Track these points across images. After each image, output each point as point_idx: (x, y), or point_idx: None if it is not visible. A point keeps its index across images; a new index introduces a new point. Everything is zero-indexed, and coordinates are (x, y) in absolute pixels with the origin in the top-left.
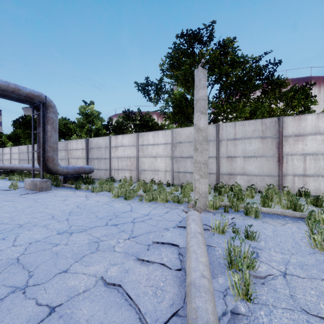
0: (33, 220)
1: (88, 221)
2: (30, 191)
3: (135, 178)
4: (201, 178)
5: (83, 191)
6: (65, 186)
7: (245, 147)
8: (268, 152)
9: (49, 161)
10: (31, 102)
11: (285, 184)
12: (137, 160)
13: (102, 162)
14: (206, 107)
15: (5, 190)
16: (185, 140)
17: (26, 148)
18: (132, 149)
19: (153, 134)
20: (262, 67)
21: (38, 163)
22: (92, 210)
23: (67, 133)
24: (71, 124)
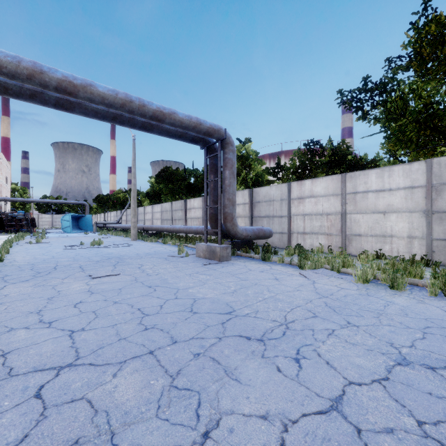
0: (291, 317)
1: (411, 337)
2: (207, 260)
3: (339, 248)
4: None
5: (278, 264)
6: (241, 255)
7: None
8: None
9: (228, 219)
10: (204, 141)
11: None
12: (343, 218)
13: (275, 221)
14: None
15: (178, 256)
16: None
17: (170, 206)
18: (333, 200)
19: (378, 173)
20: None
21: (210, 222)
22: (365, 306)
23: None
24: None
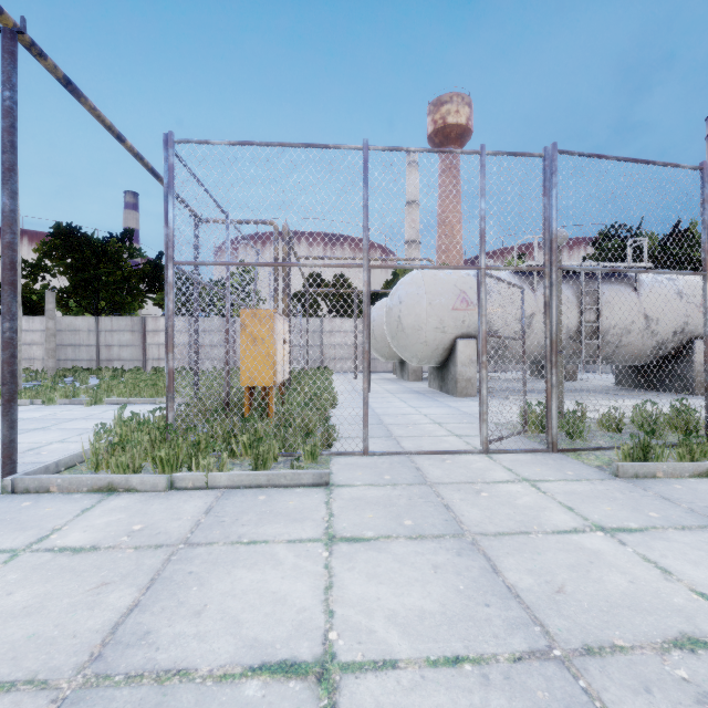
0: None
1: None
2: None
3: None
4: (50, 359)
5: None
6: None
7: (121, 338)
8: (136, 342)
9: None
10: None
11: (148, 366)
12: None
13: None
14: (54, 315)
15: None
16: (66, 329)
17: None
18: None
19: (27, 320)
20: (146, 270)
21: None
22: None
23: None
24: None
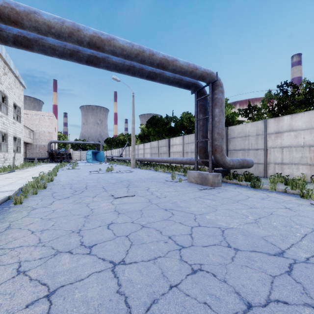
0: None
1: None
2: (199, 185)
3: None
4: None
5: (271, 192)
6: (226, 182)
7: None
8: None
9: (217, 151)
10: (195, 86)
11: None
12: None
13: (250, 154)
14: None
15: (173, 181)
16: None
17: (157, 143)
18: None
19: None
20: None
21: (199, 154)
22: None
23: (188, 127)
24: (192, 117)
